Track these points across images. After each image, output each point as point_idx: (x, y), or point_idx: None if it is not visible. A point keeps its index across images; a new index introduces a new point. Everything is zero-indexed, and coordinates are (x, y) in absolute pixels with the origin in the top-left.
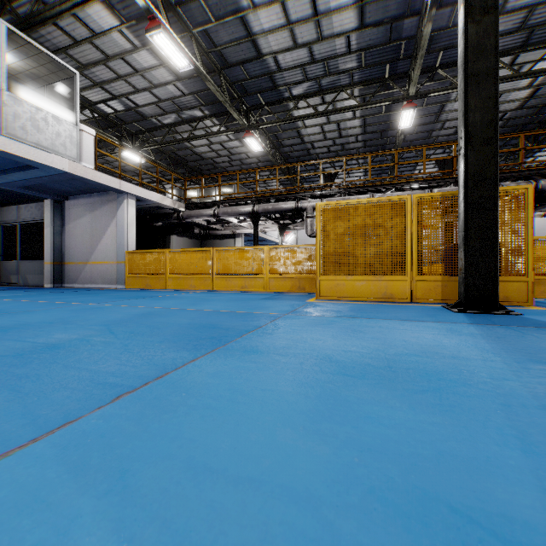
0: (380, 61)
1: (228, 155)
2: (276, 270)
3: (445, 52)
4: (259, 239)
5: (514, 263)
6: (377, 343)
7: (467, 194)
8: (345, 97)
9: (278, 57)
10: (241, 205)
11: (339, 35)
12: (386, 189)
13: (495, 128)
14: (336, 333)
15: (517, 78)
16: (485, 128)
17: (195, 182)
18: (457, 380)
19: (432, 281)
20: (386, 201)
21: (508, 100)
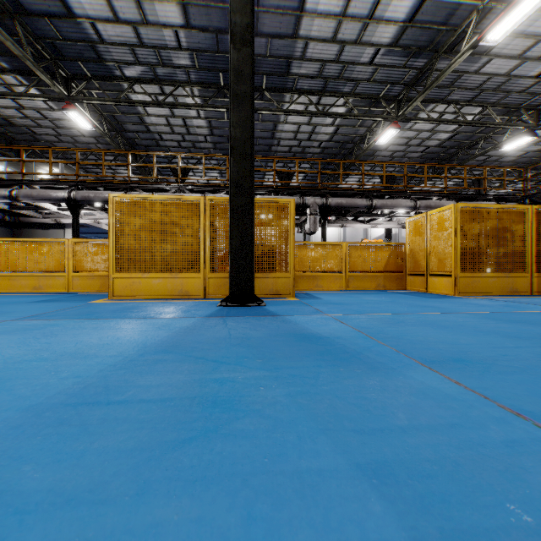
0: (214, 68)
1: (52, 127)
2: (82, 268)
3: (269, 77)
4: (105, 232)
5: (283, 262)
6: (34, 349)
7: (230, 200)
8: (185, 94)
9: (98, 26)
10: (60, 189)
11: (166, 26)
12: (218, 191)
13: (251, 145)
14: (12, 340)
15: (320, 115)
16: (243, 144)
17: (4, 154)
18: (13, 386)
19: (223, 278)
20: (184, 200)
21: (321, 132)
